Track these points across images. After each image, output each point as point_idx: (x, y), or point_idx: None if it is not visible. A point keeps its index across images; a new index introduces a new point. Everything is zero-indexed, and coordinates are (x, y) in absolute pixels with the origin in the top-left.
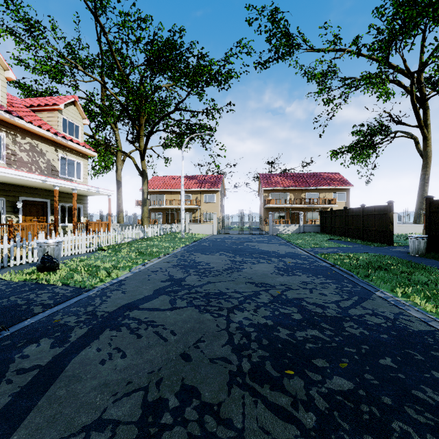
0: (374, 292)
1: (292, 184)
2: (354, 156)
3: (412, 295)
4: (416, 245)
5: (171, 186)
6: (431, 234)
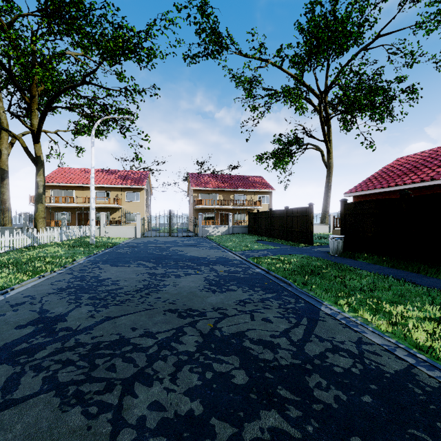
0: (320, 307)
1: (221, 185)
2: (276, 162)
3: (357, 308)
4: (335, 245)
5: (83, 181)
6: (345, 235)
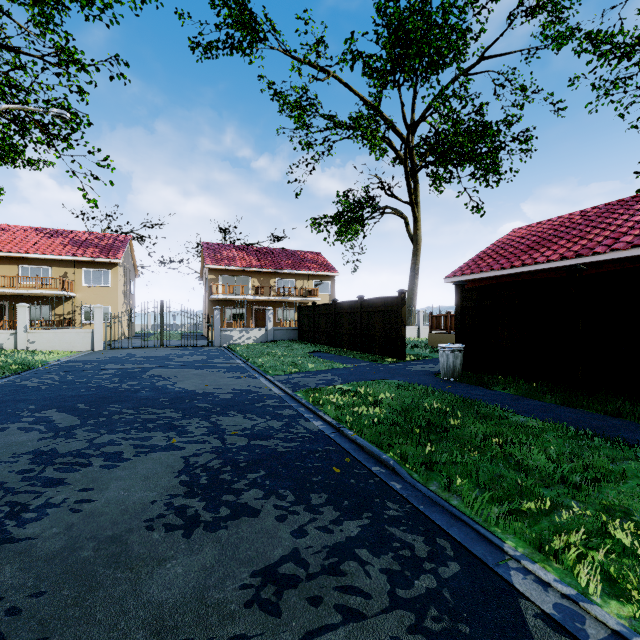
0: (508, 577)
1: (256, 263)
2: (341, 230)
3: (609, 569)
4: (451, 361)
5: None
6: (463, 343)
